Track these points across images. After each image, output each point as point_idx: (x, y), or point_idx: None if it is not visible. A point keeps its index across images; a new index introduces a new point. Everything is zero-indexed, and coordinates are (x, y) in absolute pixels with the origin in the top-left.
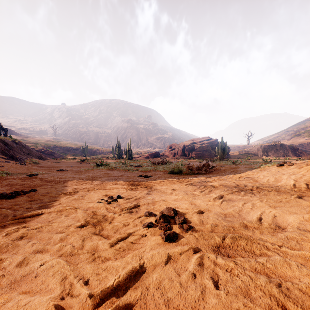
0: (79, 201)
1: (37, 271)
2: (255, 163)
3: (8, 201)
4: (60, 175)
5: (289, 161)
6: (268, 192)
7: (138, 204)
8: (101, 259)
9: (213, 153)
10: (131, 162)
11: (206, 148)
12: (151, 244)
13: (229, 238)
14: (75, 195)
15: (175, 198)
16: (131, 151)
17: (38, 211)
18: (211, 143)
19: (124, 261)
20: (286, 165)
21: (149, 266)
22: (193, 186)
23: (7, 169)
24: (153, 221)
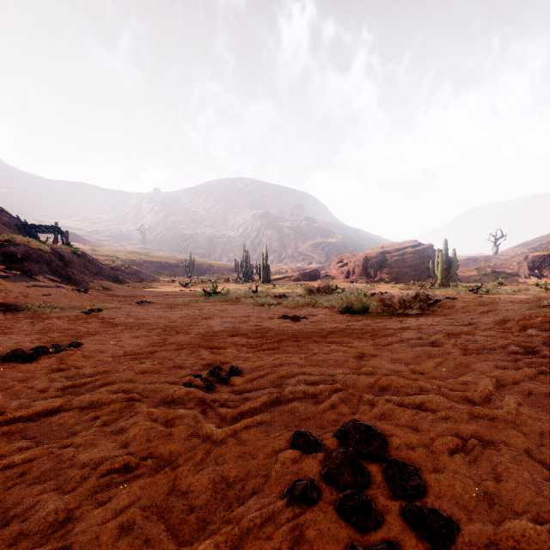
0: (149, 378)
1: None
2: (520, 293)
3: (18, 368)
4: (138, 312)
5: None
6: None
7: (276, 397)
8: None
9: (425, 271)
10: (269, 288)
11: (410, 262)
12: None
13: None
14: (147, 359)
15: (367, 384)
16: (268, 269)
17: (50, 403)
18: (421, 252)
19: None
20: None
21: None
22: (405, 347)
23: (55, 299)
24: (317, 474)
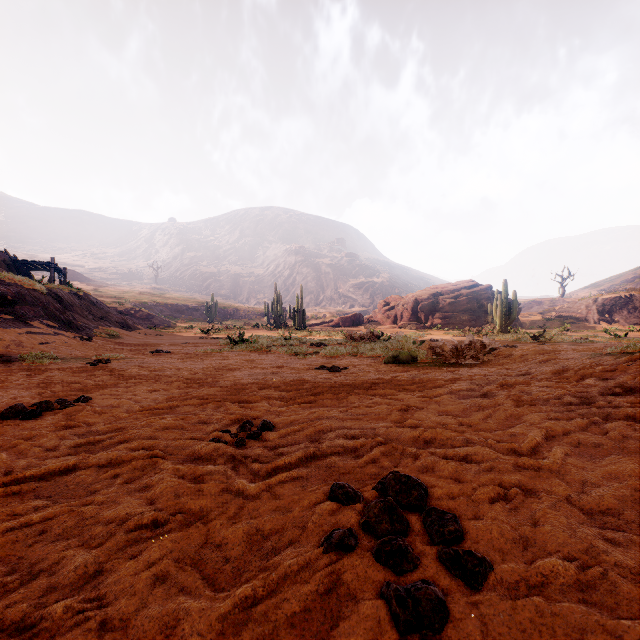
0: (171, 434)
1: None
2: (587, 340)
3: (20, 426)
4: (153, 363)
5: None
6: None
7: (313, 452)
8: None
9: (483, 316)
10: (304, 335)
11: (466, 305)
12: None
13: None
14: (168, 415)
15: (411, 437)
16: (303, 313)
17: (64, 461)
18: (478, 293)
19: None
20: None
21: None
22: (455, 399)
23: (54, 348)
24: (356, 524)
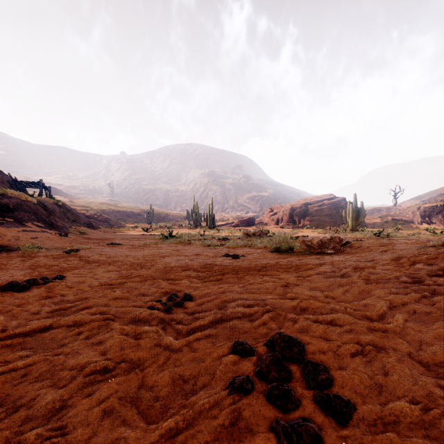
0: (120, 303)
1: None
2: (413, 236)
3: (14, 296)
4: (109, 252)
5: None
6: None
7: (220, 317)
8: None
9: (339, 219)
10: (214, 233)
11: (327, 211)
12: None
13: None
14: (118, 288)
15: (291, 306)
16: (213, 217)
17: (43, 322)
18: (336, 203)
19: None
20: None
21: None
22: (321, 278)
23: (41, 241)
24: (252, 372)
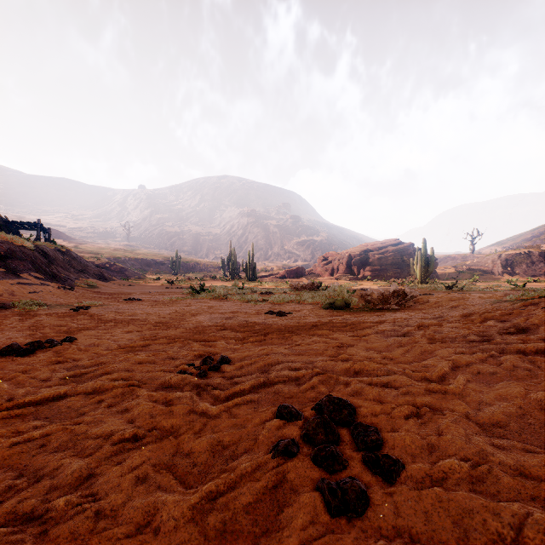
0: (145, 367)
1: None
2: (492, 289)
3: (16, 361)
4: (126, 309)
5: None
6: None
7: (263, 381)
8: None
9: (406, 269)
10: (255, 285)
11: (392, 260)
12: (296, 526)
13: (535, 530)
14: (141, 352)
15: (343, 368)
16: (254, 266)
17: (56, 389)
18: (402, 250)
19: None
20: None
21: None
22: (380, 338)
23: (41, 297)
24: (297, 436)
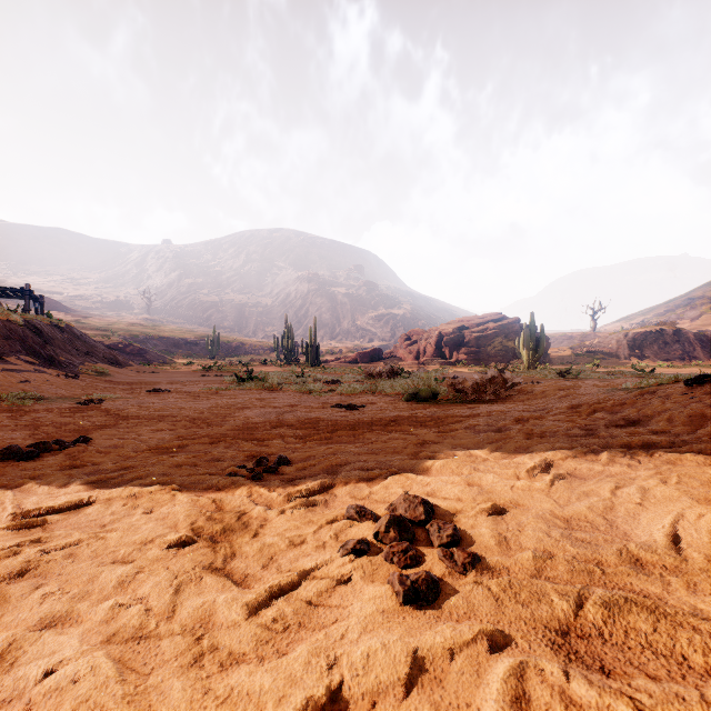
0: (186, 471)
1: (30, 696)
2: (614, 377)
3: (19, 466)
4: (152, 403)
5: (698, 370)
6: (677, 454)
7: (330, 482)
8: (219, 659)
9: (510, 351)
10: (318, 372)
11: (493, 340)
12: (365, 614)
13: (597, 605)
14: (178, 453)
15: (424, 468)
16: (317, 348)
17: (80, 496)
18: (506, 327)
19: (282, 675)
20: (710, 382)
21: (359, 695)
22: (470, 433)
23: (36, 387)
24: (368, 535)
